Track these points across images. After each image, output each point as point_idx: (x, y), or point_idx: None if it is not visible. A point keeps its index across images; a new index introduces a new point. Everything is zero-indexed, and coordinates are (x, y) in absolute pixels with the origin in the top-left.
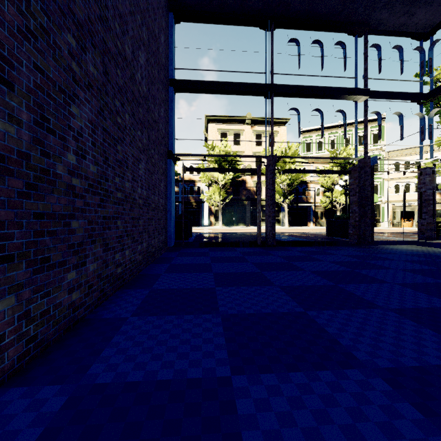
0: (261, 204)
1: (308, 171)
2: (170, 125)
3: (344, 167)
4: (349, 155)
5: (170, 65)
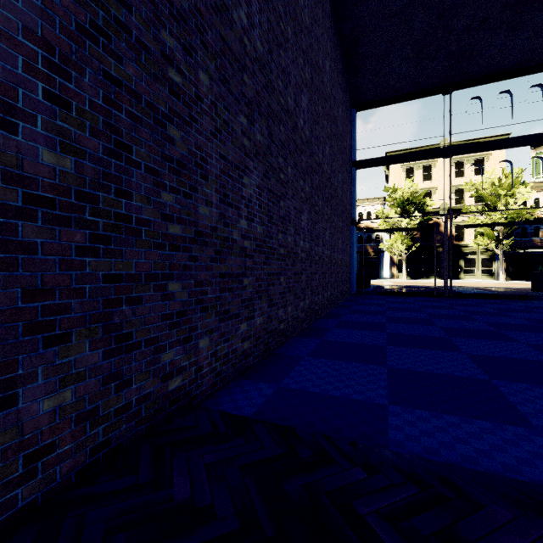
0: (463, 251)
1: (493, 224)
2: (352, 197)
3: None
4: None
5: (352, 150)
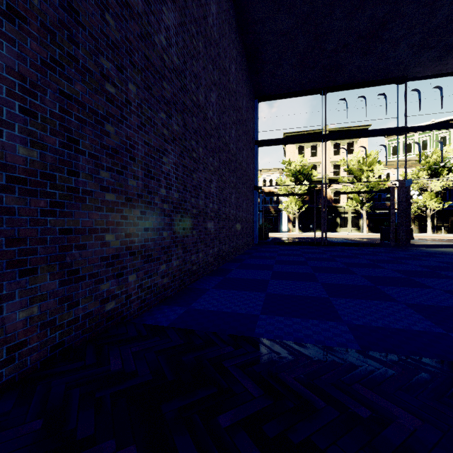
0: (339, 211)
1: (353, 192)
2: (255, 169)
3: (435, 170)
4: (439, 157)
5: (255, 132)
